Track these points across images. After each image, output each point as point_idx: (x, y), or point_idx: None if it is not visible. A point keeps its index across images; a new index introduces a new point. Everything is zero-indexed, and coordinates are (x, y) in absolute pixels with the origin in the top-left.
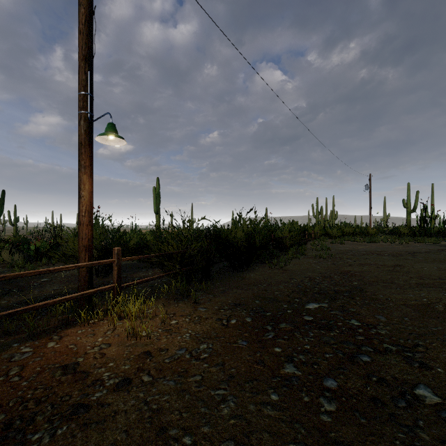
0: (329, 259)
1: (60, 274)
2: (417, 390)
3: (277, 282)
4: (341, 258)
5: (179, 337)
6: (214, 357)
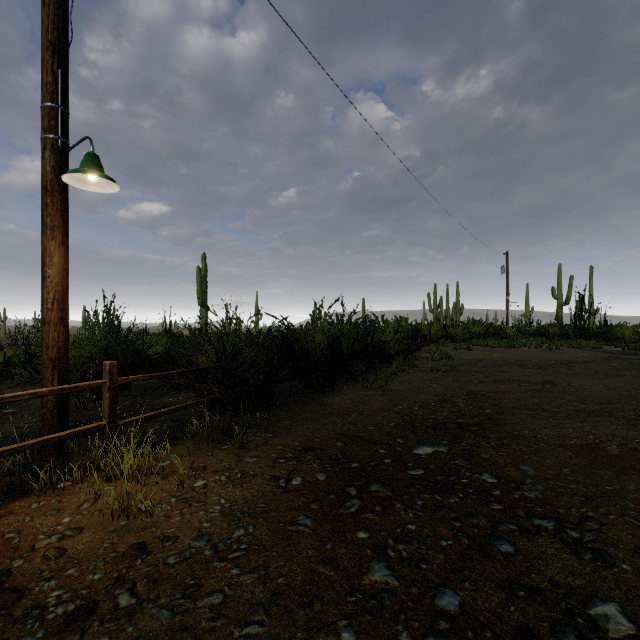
0: (450, 373)
1: (38, 400)
2: (592, 609)
3: (373, 411)
4: (468, 371)
5: (202, 513)
6: (253, 554)
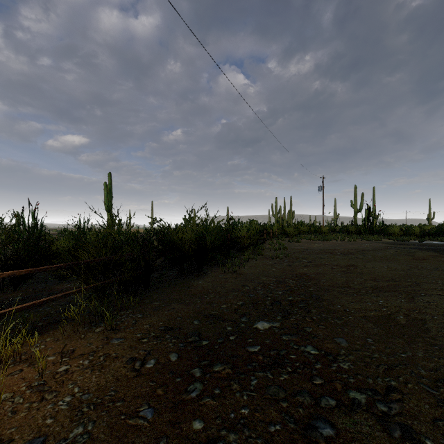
0: (285, 260)
1: None
2: None
3: (227, 291)
4: (297, 258)
5: (50, 406)
6: None
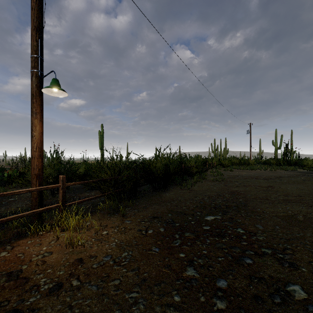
0: (222, 182)
1: (25, 194)
2: (288, 287)
3: (185, 199)
4: (231, 181)
5: (107, 245)
6: (132, 263)
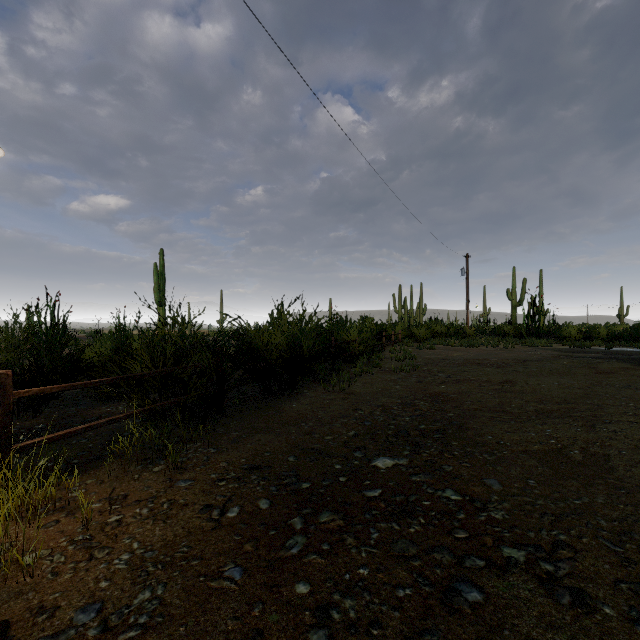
0: (414, 374)
1: None
2: None
3: (332, 417)
4: (431, 371)
5: (103, 566)
6: (152, 633)
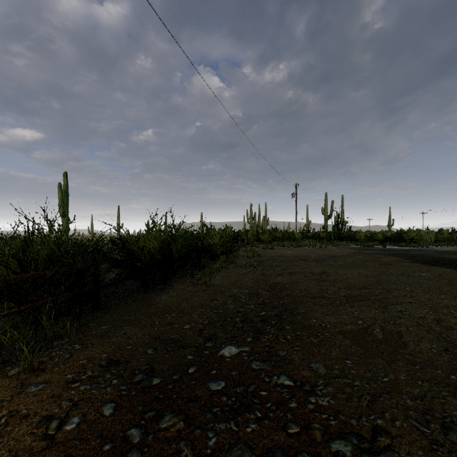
0: (259, 268)
1: None
2: None
3: (193, 307)
4: (271, 265)
5: None
6: None
